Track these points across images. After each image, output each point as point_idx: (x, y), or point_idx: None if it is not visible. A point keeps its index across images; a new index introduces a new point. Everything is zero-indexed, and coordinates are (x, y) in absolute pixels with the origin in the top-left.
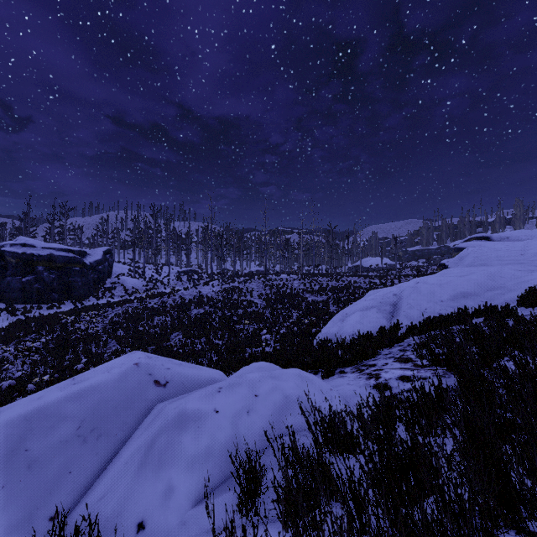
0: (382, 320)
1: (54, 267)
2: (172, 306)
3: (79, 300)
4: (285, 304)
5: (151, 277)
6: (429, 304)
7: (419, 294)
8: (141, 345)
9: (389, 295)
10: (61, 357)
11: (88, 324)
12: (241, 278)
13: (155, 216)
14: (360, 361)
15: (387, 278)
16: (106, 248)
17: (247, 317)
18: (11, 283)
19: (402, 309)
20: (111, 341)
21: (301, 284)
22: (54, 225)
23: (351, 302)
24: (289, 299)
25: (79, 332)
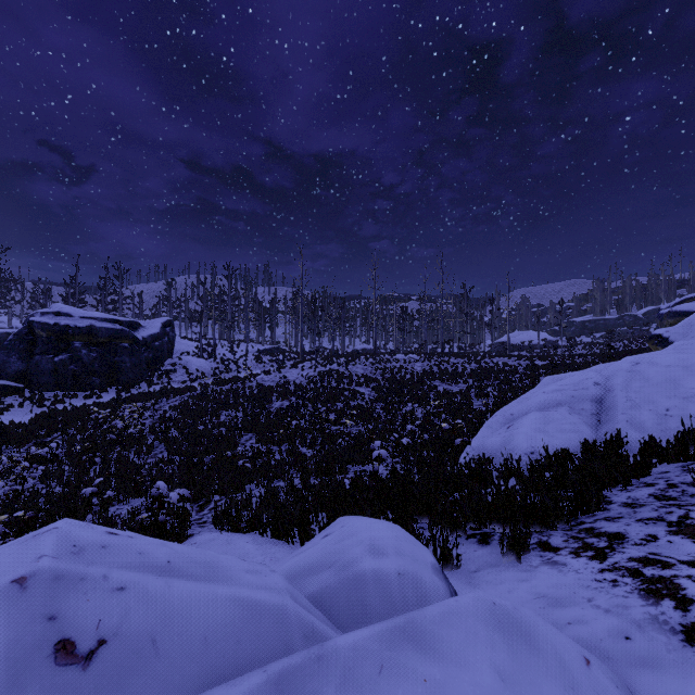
0: (582, 429)
1: (95, 342)
2: (246, 396)
3: (126, 387)
4: (404, 396)
5: (223, 357)
6: (672, 402)
7: (647, 382)
8: (197, 452)
9: (587, 385)
10: (83, 468)
11: (128, 420)
12: (341, 359)
13: (230, 277)
14: (571, 515)
15: (553, 360)
16: (165, 319)
17: (350, 414)
18: (40, 363)
19: (617, 408)
20: (158, 444)
21: (426, 368)
22: (106, 291)
23: (506, 394)
24: (410, 388)
25: (115, 432)
